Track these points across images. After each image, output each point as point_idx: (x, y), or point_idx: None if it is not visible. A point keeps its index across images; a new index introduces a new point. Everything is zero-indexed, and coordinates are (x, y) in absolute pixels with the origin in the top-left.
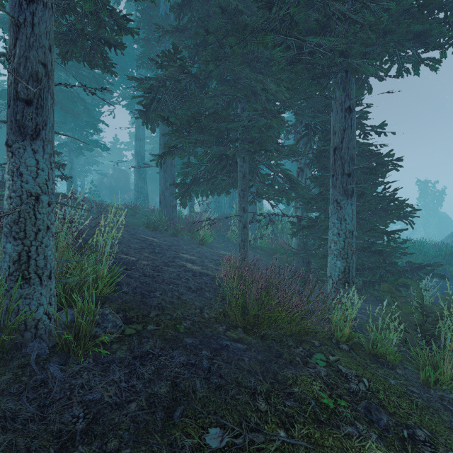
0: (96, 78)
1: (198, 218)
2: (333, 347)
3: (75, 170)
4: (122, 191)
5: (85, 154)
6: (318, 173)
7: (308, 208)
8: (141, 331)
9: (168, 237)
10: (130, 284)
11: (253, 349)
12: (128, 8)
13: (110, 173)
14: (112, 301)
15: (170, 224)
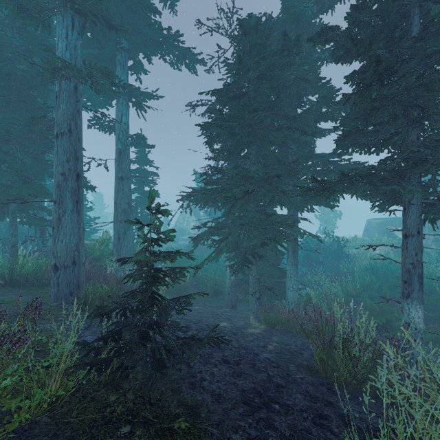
0: None
1: None
2: None
3: None
4: None
5: None
6: None
7: None
8: None
9: None
10: None
11: None
12: None
13: None
14: None
15: None
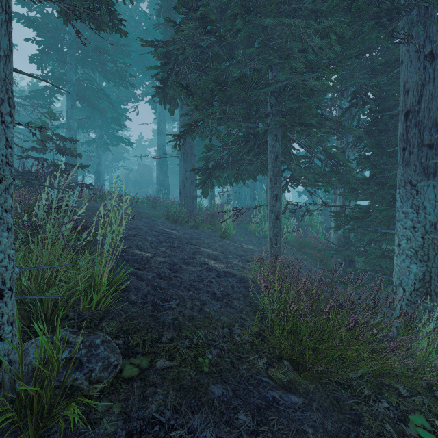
0: (119, 71)
1: (219, 210)
2: (428, 398)
3: (103, 166)
4: (146, 185)
5: (113, 151)
6: (369, 151)
7: (355, 195)
8: (146, 371)
9: (188, 229)
10: (140, 289)
11: (313, 405)
12: (151, 7)
13: (135, 168)
14: (113, 318)
15: (191, 216)
